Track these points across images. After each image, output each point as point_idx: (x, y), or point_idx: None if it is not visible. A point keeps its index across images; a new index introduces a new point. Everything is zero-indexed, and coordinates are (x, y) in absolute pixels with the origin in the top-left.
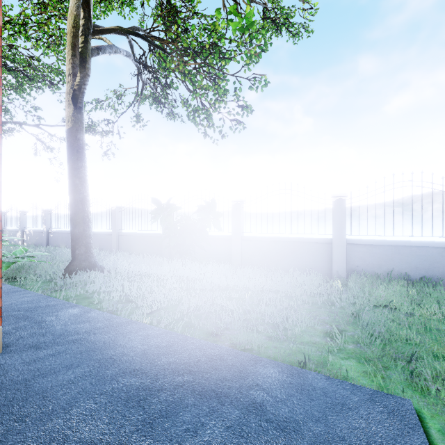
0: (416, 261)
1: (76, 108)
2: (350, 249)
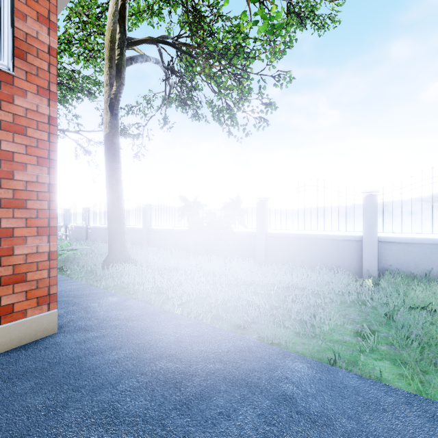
0: None
1: (113, 114)
2: (382, 247)
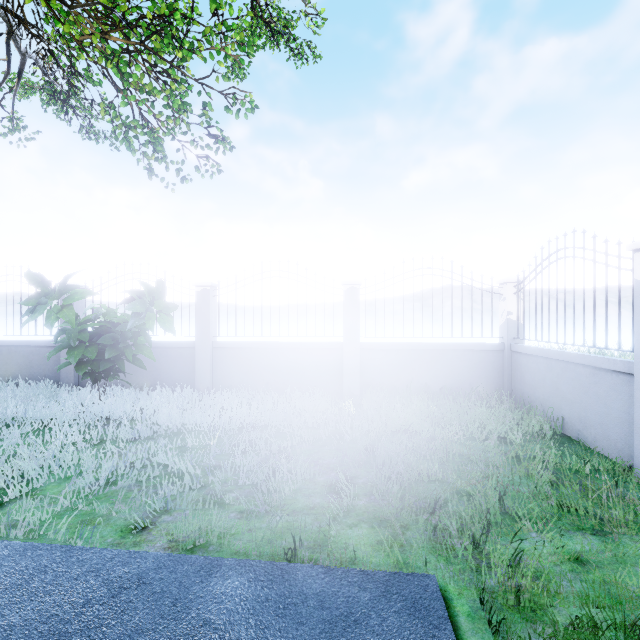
0: (437, 367)
1: None
2: (365, 356)
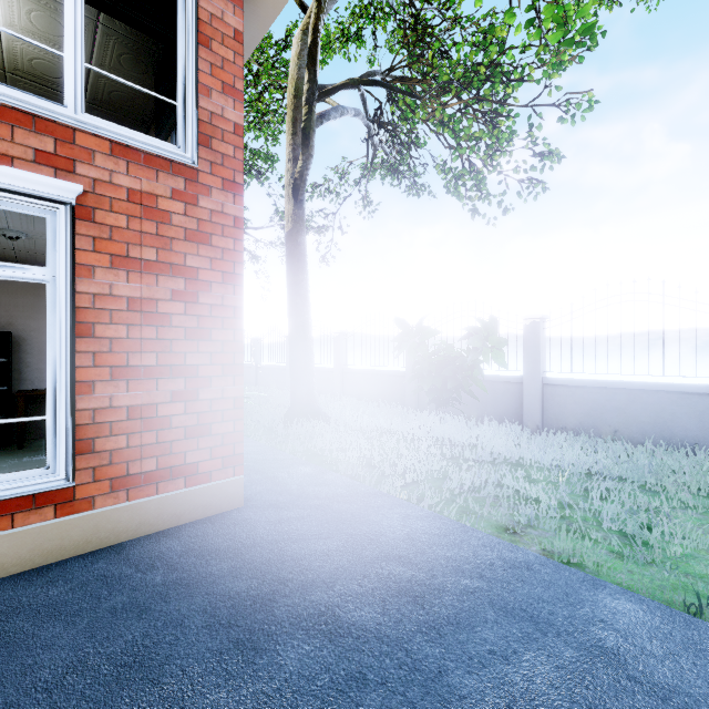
0: None
1: (297, 202)
2: None
